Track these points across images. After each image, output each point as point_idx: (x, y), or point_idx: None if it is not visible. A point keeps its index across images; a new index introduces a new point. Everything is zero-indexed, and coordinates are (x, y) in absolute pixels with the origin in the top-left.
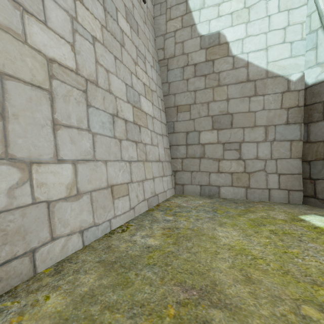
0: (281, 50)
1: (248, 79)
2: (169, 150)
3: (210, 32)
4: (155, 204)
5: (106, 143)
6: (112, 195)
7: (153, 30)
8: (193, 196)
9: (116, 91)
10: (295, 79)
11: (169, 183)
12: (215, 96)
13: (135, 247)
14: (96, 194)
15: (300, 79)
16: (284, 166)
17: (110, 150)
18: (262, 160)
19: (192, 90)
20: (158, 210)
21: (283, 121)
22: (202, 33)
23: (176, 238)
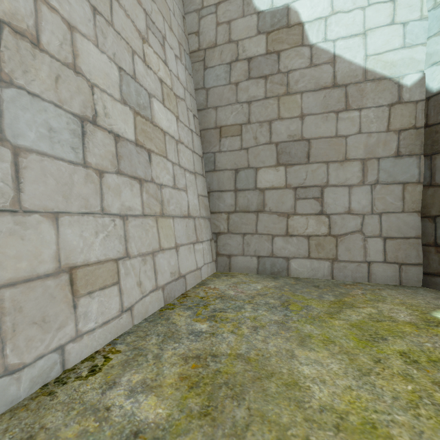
0: (387, 37)
1: (335, 83)
2: (208, 198)
3: (274, 6)
4: (180, 293)
5: (58, 173)
6: (73, 289)
7: (181, 1)
8: (245, 275)
9: (94, 75)
10: (410, 83)
11: (206, 254)
12: (282, 111)
13: (100, 438)
14: (19, 293)
15: (419, 84)
16: (392, 225)
17: (69, 191)
18: (358, 215)
19: (245, 101)
20: (182, 307)
21: (392, 151)
22: (260, 8)
23: (211, 392)
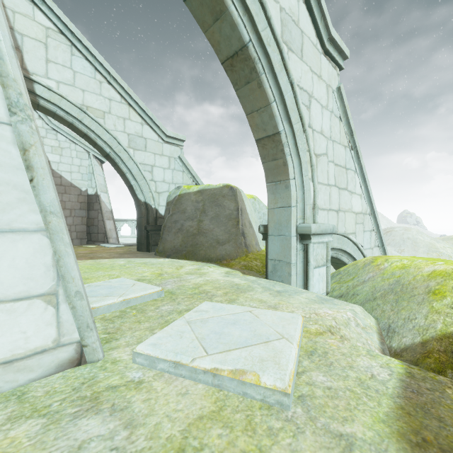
0: (78, 176)
1: (62, 184)
2: None
3: None
4: None
5: None
6: None
7: None
8: None
9: None
10: (84, 190)
11: None
12: None
13: None
14: None
15: (86, 191)
16: (79, 228)
17: None
18: (69, 225)
19: None
20: None
21: (79, 208)
22: None
23: None
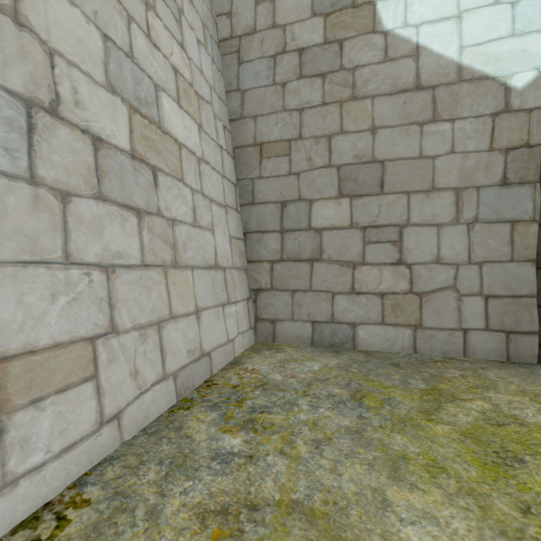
0: (490, 21)
1: (419, 84)
2: (244, 242)
3: None
4: (202, 380)
5: None
6: None
7: None
8: (296, 348)
9: (56, 35)
10: (522, 84)
11: (241, 319)
12: (346, 121)
13: None
14: None
15: (534, 85)
16: (497, 279)
17: None
18: (450, 265)
19: (294, 109)
20: (204, 404)
21: (496, 178)
22: None
23: None
